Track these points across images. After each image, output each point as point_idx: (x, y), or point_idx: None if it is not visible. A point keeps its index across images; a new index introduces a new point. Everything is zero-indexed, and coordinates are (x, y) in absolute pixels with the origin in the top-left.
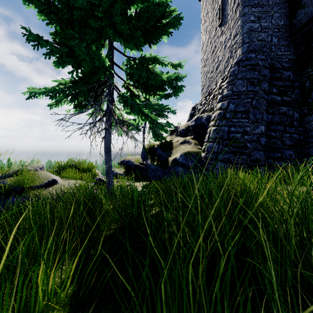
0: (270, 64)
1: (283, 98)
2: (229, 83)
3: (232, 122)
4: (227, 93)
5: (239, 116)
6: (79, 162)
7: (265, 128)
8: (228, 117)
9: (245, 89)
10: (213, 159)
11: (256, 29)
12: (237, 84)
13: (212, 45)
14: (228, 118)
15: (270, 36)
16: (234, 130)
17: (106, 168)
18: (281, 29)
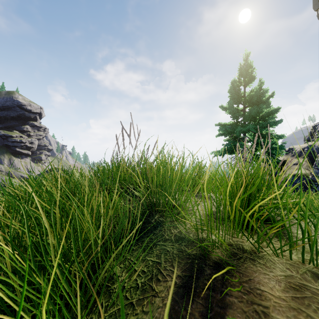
0: None
1: None
2: None
3: None
4: None
5: None
6: None
7: None
8: None
9: None
10: (316, 181)
11: None
12: None
13: None
14: None
15: None
16: None
17: None
18: None
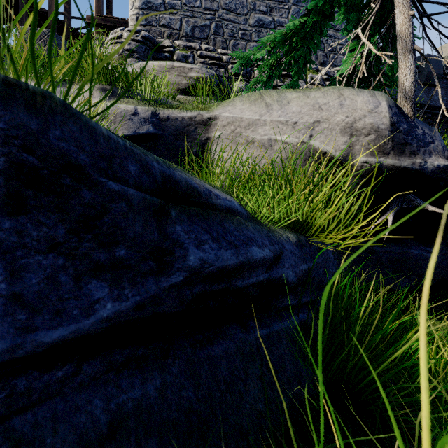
0: None
1: None
2: None
3: None
4: None
5: None
6: None
7: None
8: None
9: None
10: None
11: None
12: None
13: None
14: None
15: None
16: None
17: None
18: None
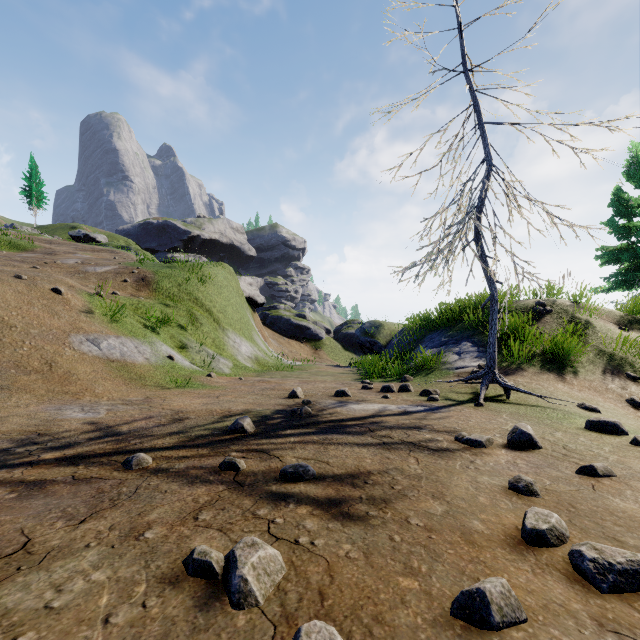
0: None
1: None
2: None
3: None
4: None
5: None
6: None
7: None
8: None
9: None
10: None
11: None
12: None
13: None
14: None
15: None
16: None
17: None
18: None
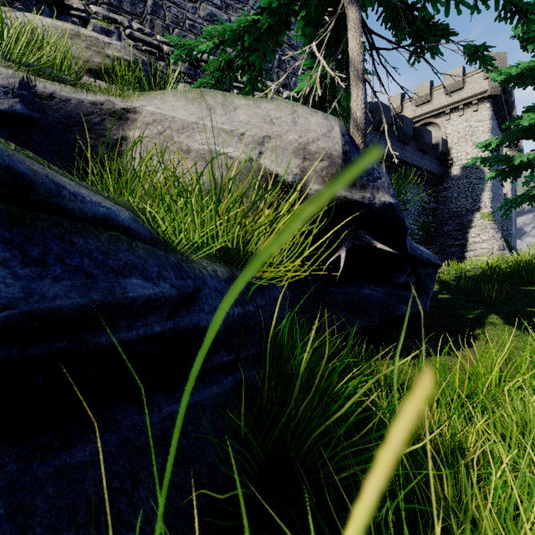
0: None
1: None
2: None
3: None
4: None
5: None
6: None
7: None
8: None
9: None
10: None
11: None
12: None
13: None
14: None
15: None
16: None
17: None
18: None
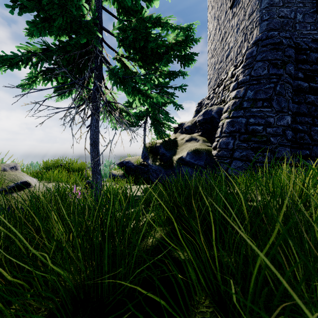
0: (295, 44)
1: (311, 84)
2: (246, 67)
3: (251, 112)
4: (243, 79)
5: (260, 105)
6: (69, 161)
7: (291, 119)
8: (246, 106)
9: (266, 73)
10: (228, 157)
11: (276, 4)
12: (257, 67)
13: (222, 32)
14: (245, 108)
15: (294, 12)
16: (254, 122)
17: (92, 167)
18: (307, 3)
